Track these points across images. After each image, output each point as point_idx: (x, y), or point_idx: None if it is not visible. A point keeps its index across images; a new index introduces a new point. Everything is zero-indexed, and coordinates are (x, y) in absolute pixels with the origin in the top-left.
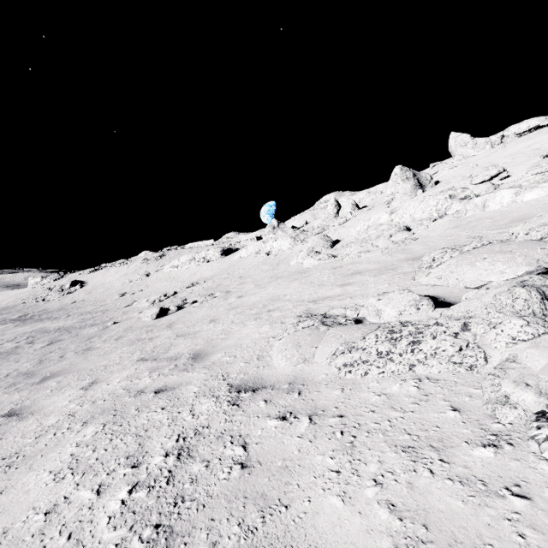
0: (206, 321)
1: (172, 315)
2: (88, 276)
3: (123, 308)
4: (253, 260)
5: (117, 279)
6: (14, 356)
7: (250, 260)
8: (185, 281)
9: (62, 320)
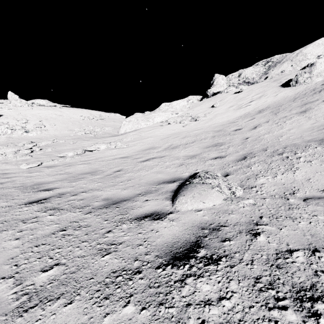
0: None
1: None
2: None
3: None
4: None
5: None
6: None
7: None
8: None
9: None
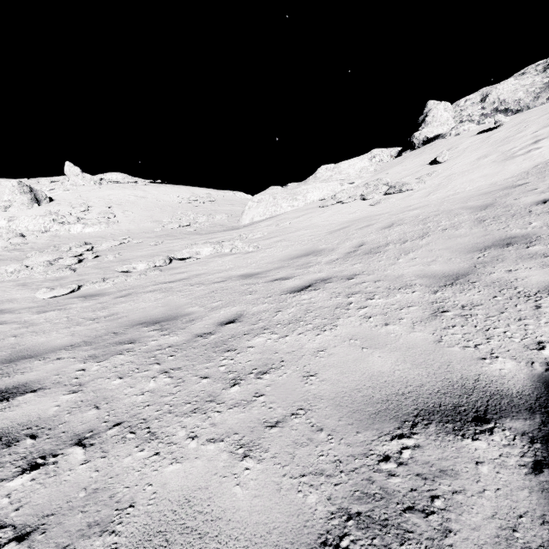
0: None
1: None
2: None
3: None
4: None
5: None
6: None
7: None
8: None
9: None
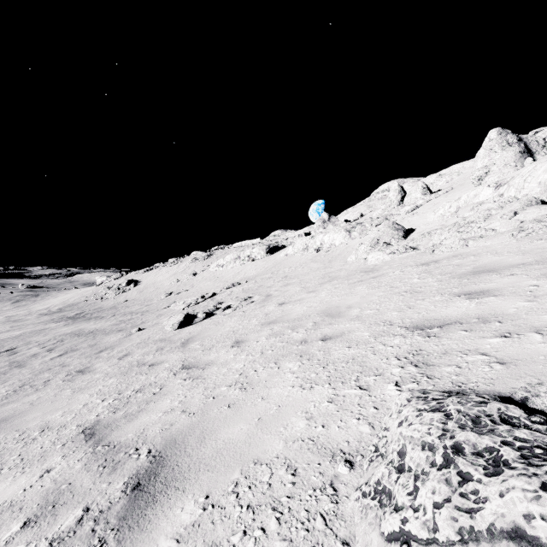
0: (229, 342)
1: (197, 325)
2: (142, 276)
3: (162, 310)
4: (300, 258)
5: (167, 278)
6: (15, 371)
7: (297, 258)
8: (228, 281)
9: (104, 321)
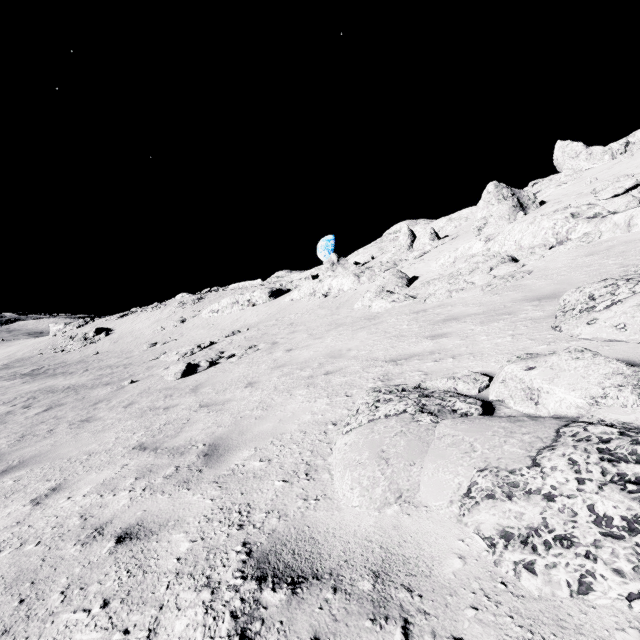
0: (242, 384)
1: (201, 373)
2: (115, 323)
3: (149, 362)
4: (307, 303)
5: (148, 326)
6: None
7: (304, 303)
8: (225, 328)
9: (77, 376)
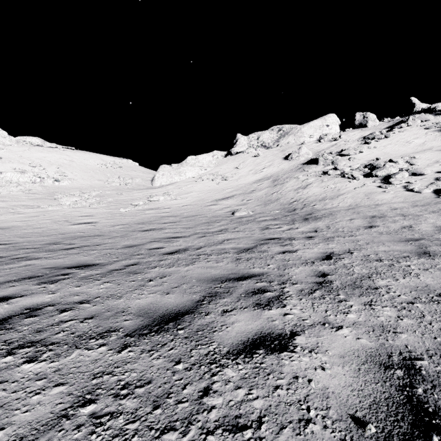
0: None
1: None
2: None
3: None
4: None
5: None
6: None
7: None
8: None
9: None
